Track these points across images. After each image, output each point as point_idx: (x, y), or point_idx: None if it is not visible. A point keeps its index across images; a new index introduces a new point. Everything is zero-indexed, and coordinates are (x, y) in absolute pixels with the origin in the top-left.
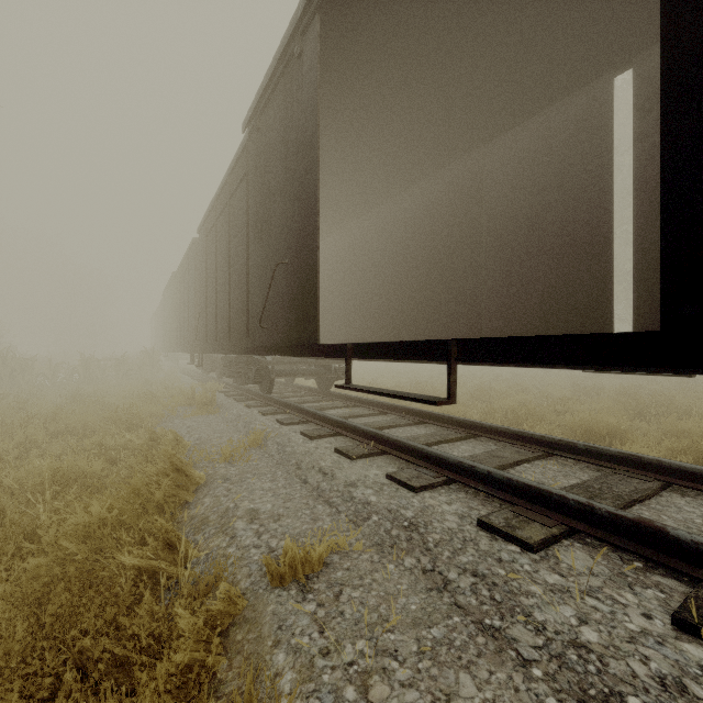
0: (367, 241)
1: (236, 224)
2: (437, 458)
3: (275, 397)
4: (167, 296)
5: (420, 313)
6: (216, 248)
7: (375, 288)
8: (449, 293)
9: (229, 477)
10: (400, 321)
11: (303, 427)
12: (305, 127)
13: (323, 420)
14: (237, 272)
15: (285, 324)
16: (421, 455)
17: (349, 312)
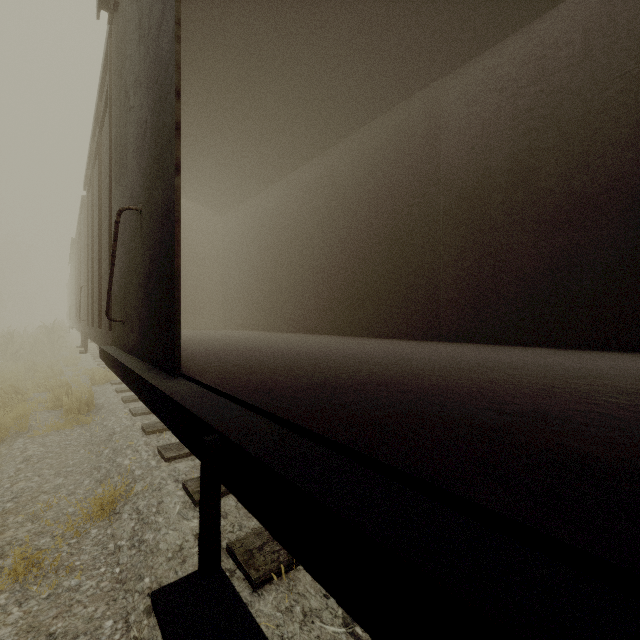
0: (291, 205)
1: (104, 166)
2: None
3: None
4: (72, 265)
5: (356, 293)
6: (93, 204)
7: (300, 261)
8: (395, 270)
9: None
10: (331, 302)
11: (194, 465)
12: None
13: None
14: (105, 234)
15: (138, 320)
16: None
17: (271, 289)
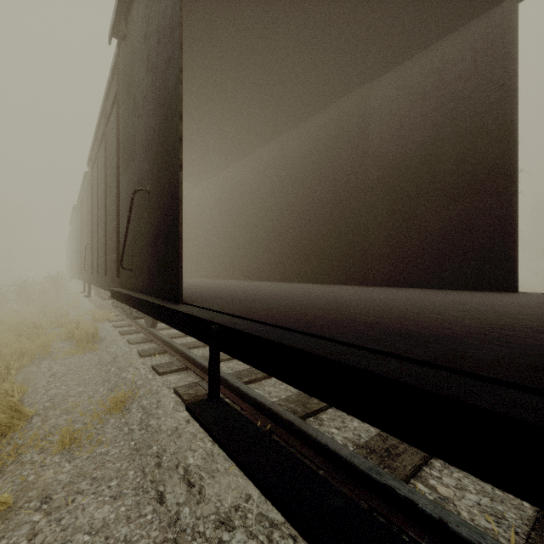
0: (252, 179)
1: (111, 152)
2: (349, 466)
3: (158, 332)
4: (72, 226)
5: (303, 249)
6: (98, 180)
7: (260, 223)
8: (334, 230)
9: (50, 493)
10: (284, 255)
11: (180, 378)
12: (166, 4)
13: (203, 369)
14: (111, 204)
15: (146, 268)
16: (322, 450)
17: (236, 245)
